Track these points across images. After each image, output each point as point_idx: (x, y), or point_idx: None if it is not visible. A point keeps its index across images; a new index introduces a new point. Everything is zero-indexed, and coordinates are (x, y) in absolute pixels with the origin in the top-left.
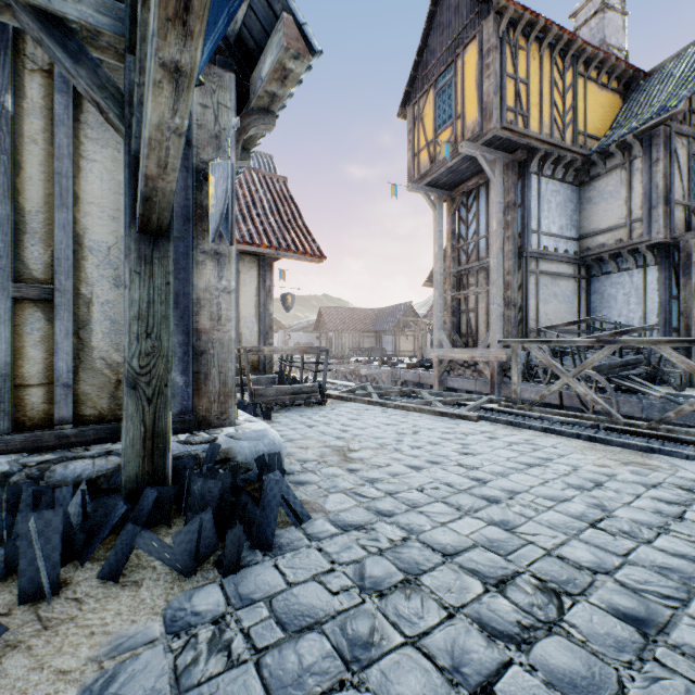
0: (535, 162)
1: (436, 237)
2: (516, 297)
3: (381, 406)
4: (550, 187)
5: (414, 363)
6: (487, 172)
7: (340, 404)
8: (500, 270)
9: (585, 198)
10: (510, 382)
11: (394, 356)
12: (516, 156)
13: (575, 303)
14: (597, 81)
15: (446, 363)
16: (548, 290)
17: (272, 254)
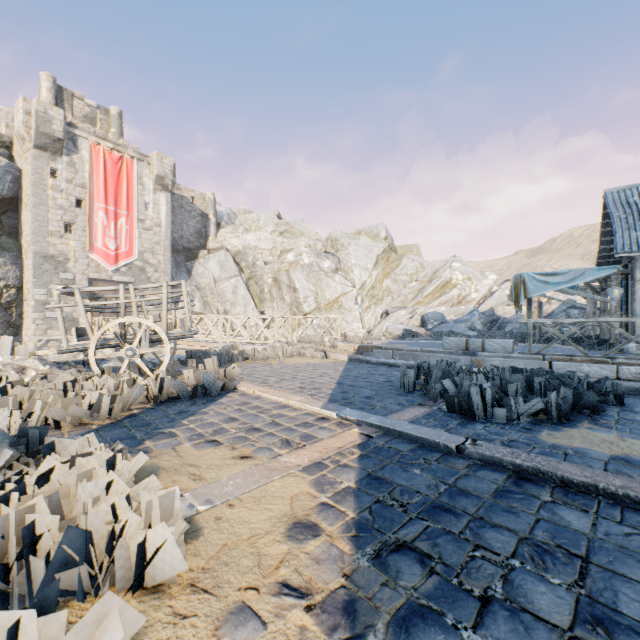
0: None
1: None
2: None
3: None
4: None
5: None
6: None
7: None
8: None
9: None
10: None
11: None
12: None
13: None
14: None
15: None
16: None
17: None
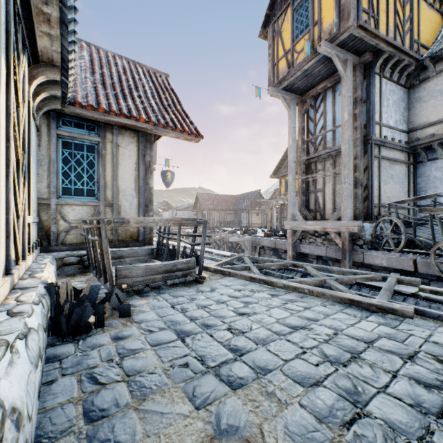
0: (379, 63)
1: (290, 132)
2: (362, 177)
3: (266, 284)
4: (388, 87)
5: (269, 232)
6: (339, 70)
7: (219, 280)
8: (350, 155)
9: (415, 98)
10: (361, 250)
11: (248, 227)
12: (364, 58)
13: (405, 184)
14: (427, 1)
15: (299, 233)
16: (387, 172)
17: (150, 129)
